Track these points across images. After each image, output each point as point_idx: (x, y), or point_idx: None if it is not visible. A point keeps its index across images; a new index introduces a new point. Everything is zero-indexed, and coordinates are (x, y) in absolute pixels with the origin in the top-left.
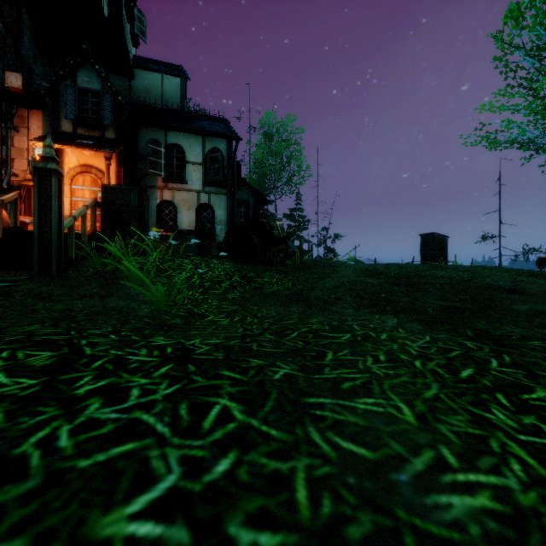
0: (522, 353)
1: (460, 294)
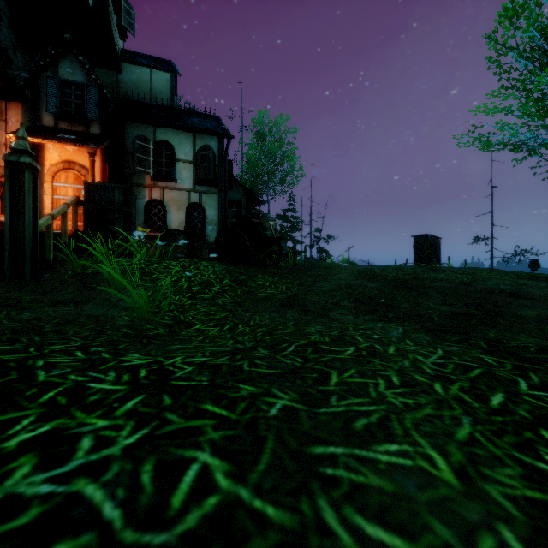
0: None
1: (462, 299)
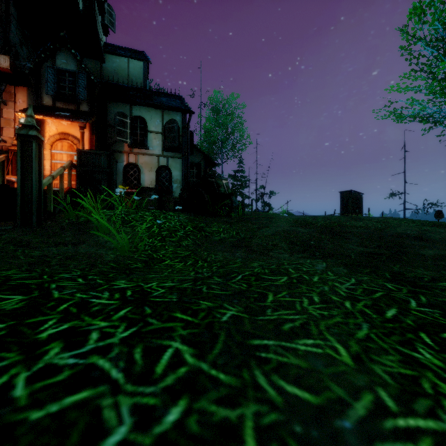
0: (435, 294)
1: (376, 241)
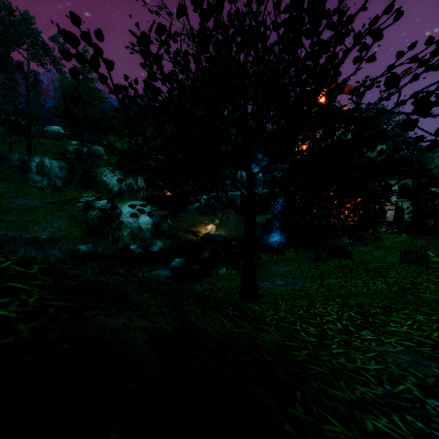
0: None
1: None
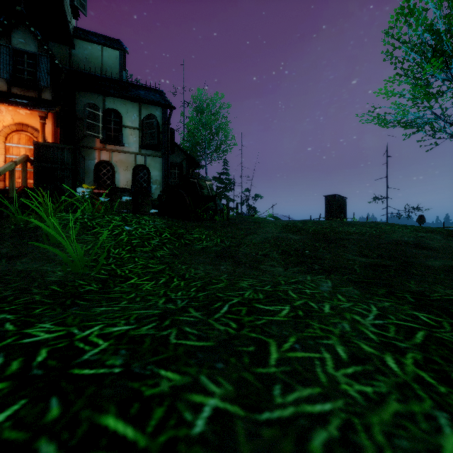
0: None
1: (375, 250)
